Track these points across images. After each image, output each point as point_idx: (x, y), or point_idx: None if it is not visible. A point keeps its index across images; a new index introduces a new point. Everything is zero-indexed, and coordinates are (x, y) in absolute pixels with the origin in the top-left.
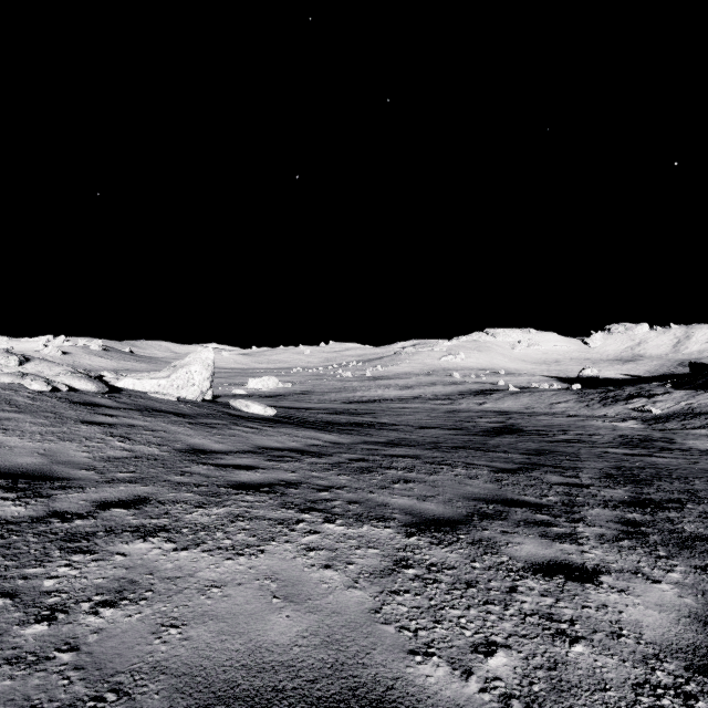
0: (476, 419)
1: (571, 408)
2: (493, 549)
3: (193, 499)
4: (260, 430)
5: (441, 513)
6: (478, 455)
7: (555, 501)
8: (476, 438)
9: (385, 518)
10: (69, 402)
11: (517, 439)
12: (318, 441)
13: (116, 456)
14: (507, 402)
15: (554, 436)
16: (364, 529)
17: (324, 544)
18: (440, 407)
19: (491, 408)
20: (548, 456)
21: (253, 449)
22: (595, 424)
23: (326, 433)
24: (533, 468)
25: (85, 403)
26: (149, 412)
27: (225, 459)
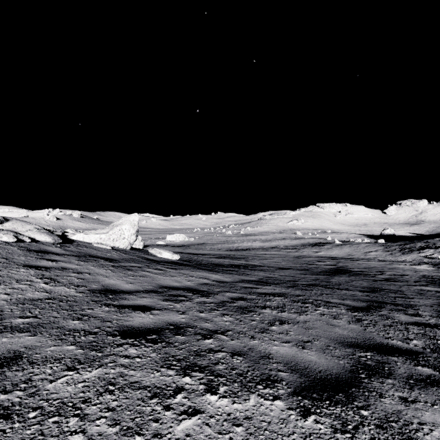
0: (316, 263)
1: (380, 255)
2: (411, 438)
3: (70, 355)
4: (165, 272)
5: (326, 368)
6: (329, 292)
7: (422, 346)
8: (320, 277)
9: (271, 379)
10: (26, 250)
11: (350, 278)
12: (207, 281)
13: (32, 298)
14: (334, 251)
15: (375, 276)
16: (251, 402)
17: (203, 439)
18: (290, 254)
19: (324, 255)
20: (381, 293)
21: (156, 289)
22: (400, 267)
23: (214, 273)
24: (379, 306)
25: (39, 250)
26: (86, 257)
27: (128, 299)
